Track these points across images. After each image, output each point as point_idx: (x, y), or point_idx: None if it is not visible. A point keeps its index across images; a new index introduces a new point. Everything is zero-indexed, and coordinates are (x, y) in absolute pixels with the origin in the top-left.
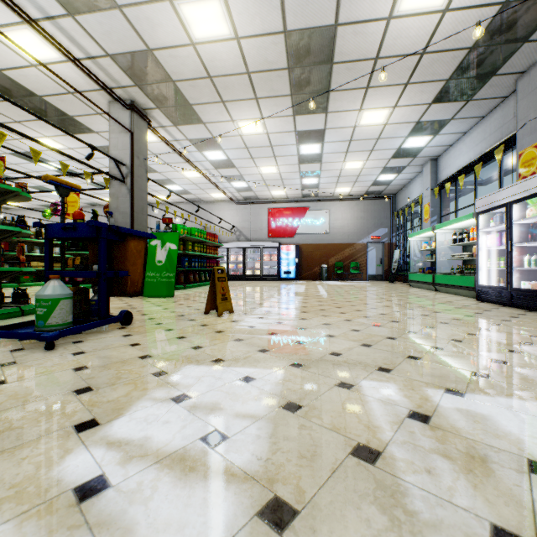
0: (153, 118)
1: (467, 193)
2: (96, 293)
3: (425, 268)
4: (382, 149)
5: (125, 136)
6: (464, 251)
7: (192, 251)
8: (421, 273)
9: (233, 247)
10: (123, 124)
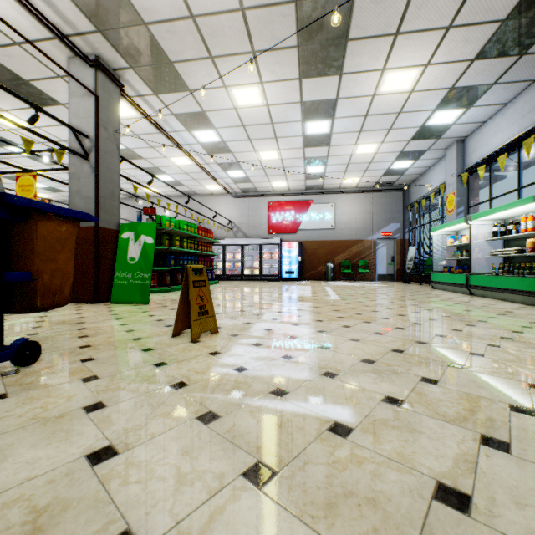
0: (128, 83)
1: (497, 181)
2: None
3: (454, 267)
4: (402, 128)
5: (88, 100)
6: (506, 246)
7: (180, 247)
8: (449, 272)
9: (230, 244)
10: (86, 85)
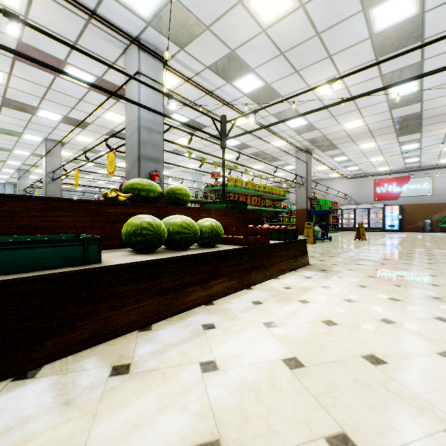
0: (313, 152)
1: None
2: (322, 230)
3: None
4: None
5: (303, 165)
6: None
7: None
8: None
9: (346, 208)
10: (302, 160)
